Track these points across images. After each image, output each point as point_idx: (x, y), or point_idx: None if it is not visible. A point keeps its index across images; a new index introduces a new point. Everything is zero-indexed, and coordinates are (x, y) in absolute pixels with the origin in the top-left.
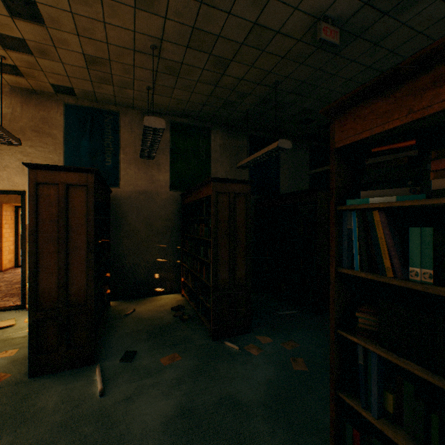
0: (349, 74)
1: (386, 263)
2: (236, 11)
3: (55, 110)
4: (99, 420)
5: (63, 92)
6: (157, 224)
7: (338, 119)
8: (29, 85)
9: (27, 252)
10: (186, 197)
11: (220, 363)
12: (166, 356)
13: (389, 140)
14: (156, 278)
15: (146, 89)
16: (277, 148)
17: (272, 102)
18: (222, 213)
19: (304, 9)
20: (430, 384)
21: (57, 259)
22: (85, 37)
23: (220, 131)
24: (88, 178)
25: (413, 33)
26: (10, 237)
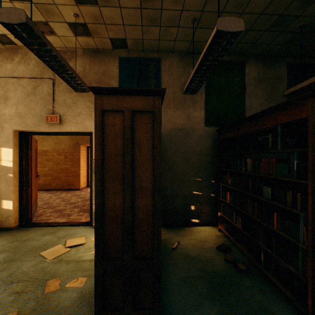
0: None
1: None
2: None
3: (112, 64)
4: None
5: (118, 47)
6: (193, 159)
7: None
8: (94, 45)
9: (93, 181)
10: (228, 130)
11: None
12: None
13: None
14: (191, 209)
15: (191, 22)
16: None
17: None
18: None
19: None
20: None
21: (122, 201)
22: None
23: (255, 63)
24: (154, 102)
25: None
26: (84, 167)
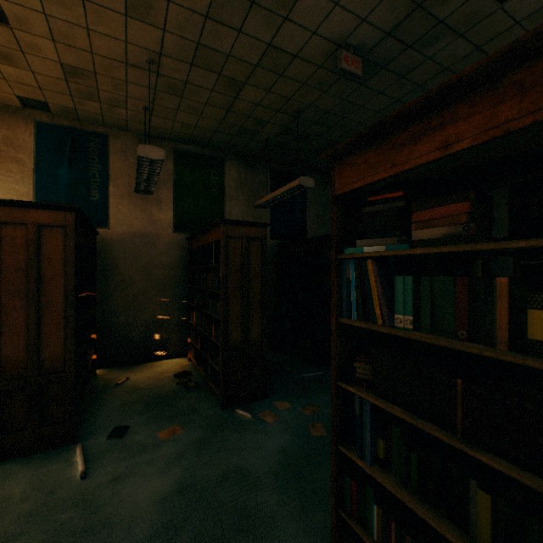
0: (377, 106)
1: (377, 311)
2: (248, 30)
3: (22, 128)
4: (79, 505)
5: (34, 107)
6: (157, 274)
7: (338, 166)
8: None
9: None
10: (193, 241)
11: (229, 433)
12: (165, 429)
13: (382, 190)
14: (156, 339)
15: (142, 109)
16: (298, 186)
17: (295, 132)
18: (233, 260)
19: (324, 34)
20: (417, 427)
21: (25, 317)
22: (63, 44)
23: (236, 163)
24: (67, 217)
25: (439, 68)
26: None
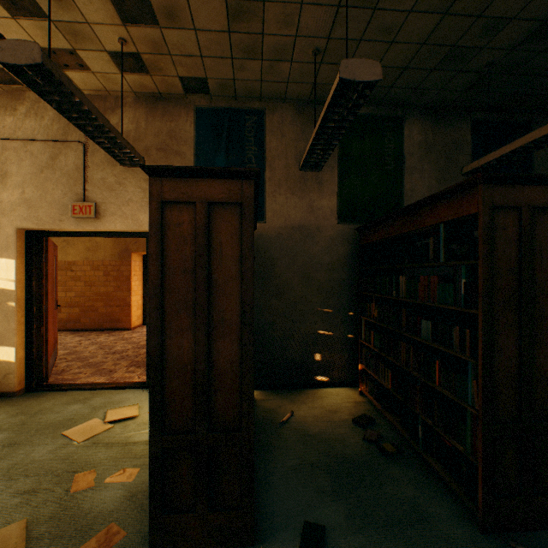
0: None
1: None
2: None
3: (183, 118)
4: None
5: (194, 91)
6: (318, 277)
7: None
8: (154, 87)
9: None
10: (373, 230)
11: None
12: None
13: None
14: (316, 360)
15: (311, 54)
16: None
17: None
18: (501, 252)
19: None
20: None
21: (192, 341)
22: None
23: (419, 120)
24: (243, 189)
25: None
26: (139, 290)
